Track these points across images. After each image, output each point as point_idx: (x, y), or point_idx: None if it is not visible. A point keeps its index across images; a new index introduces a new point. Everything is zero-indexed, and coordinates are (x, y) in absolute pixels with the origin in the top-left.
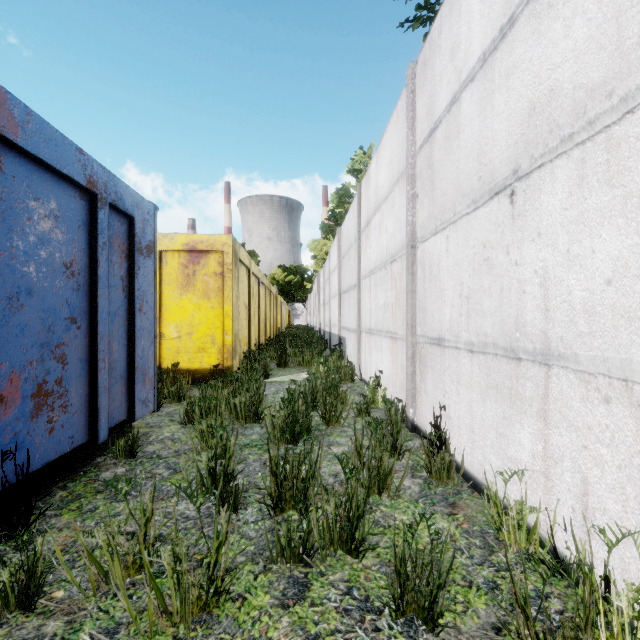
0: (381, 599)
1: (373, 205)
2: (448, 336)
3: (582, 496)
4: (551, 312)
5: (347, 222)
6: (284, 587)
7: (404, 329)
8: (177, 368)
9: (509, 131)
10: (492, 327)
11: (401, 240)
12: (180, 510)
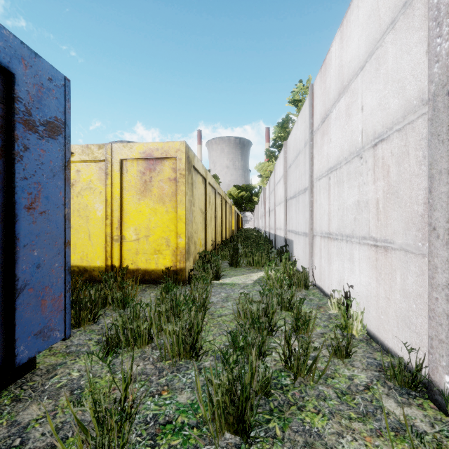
0: None
1: (334, 92)
2: None
3: None
4: None
5: (294, 132)
6: None
7: (412, 236)
8: (136, 268)
9: None
10: None
11: (403, 104)
12: None
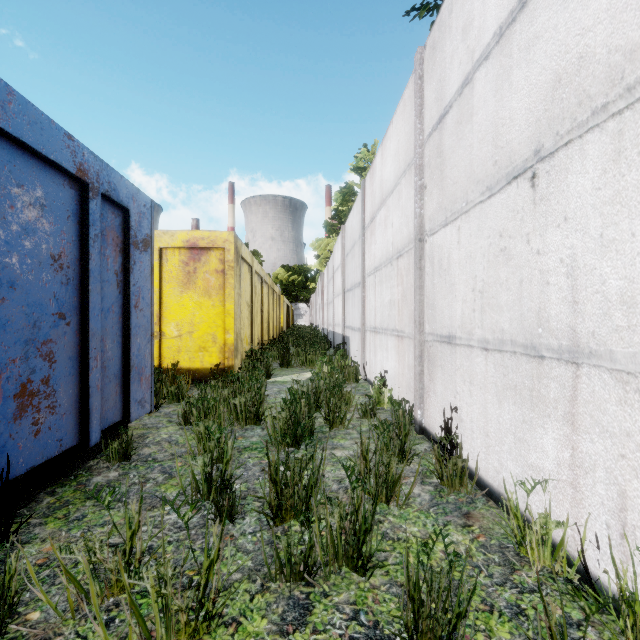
0: (392, 626)
1: (378, 200)
2: (459, 333)
3: (619, 511)
4: (580, 305)
5: (351, 219)
6: (283, 610)
7: (411, 327)
8: (178, 367)
9: (530, 108)
10: (510, 323)
11: (408, 234)
12: (173, 519)
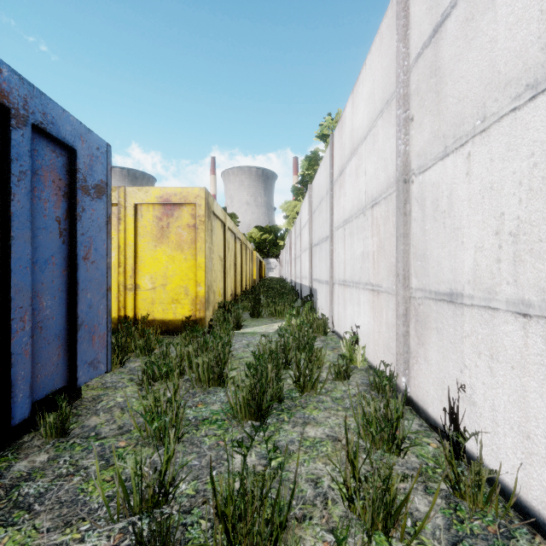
0: None
1: (348, 151)
2: (470, 291)
3: None
4: None
5: (318, 177)
6: None
7: (391, 281)
8: (152, 319)
9: None
10: None
11: (386, 178)
12: None
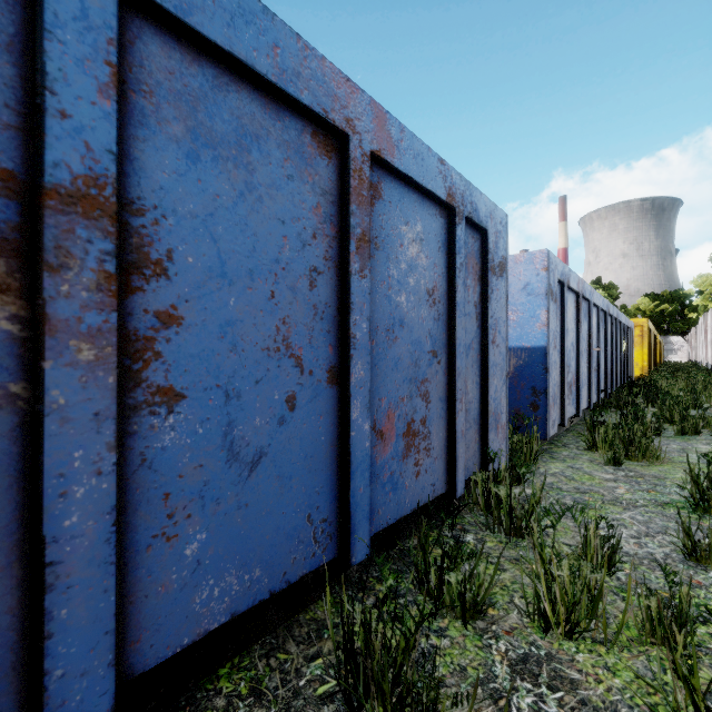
0: None
1: None
2: None
3: None
4: None
5: None
6: None
7: None
8: None
9: None
10: None
11: None
12: None
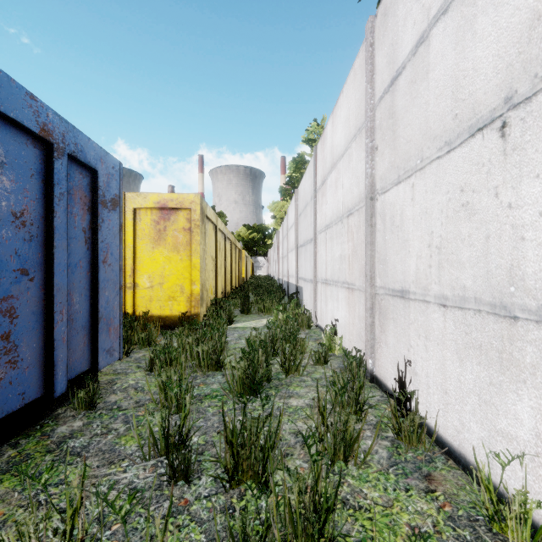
0: None
1: (329, 164)
2: (414, 288)
3: None
4: None
5: (303, 183)
6: None
7: (362, 280)
8: (149, 315)
9: (499, 54)
10: (473, 280)
11: (358, 194)
12: (129, 478)
